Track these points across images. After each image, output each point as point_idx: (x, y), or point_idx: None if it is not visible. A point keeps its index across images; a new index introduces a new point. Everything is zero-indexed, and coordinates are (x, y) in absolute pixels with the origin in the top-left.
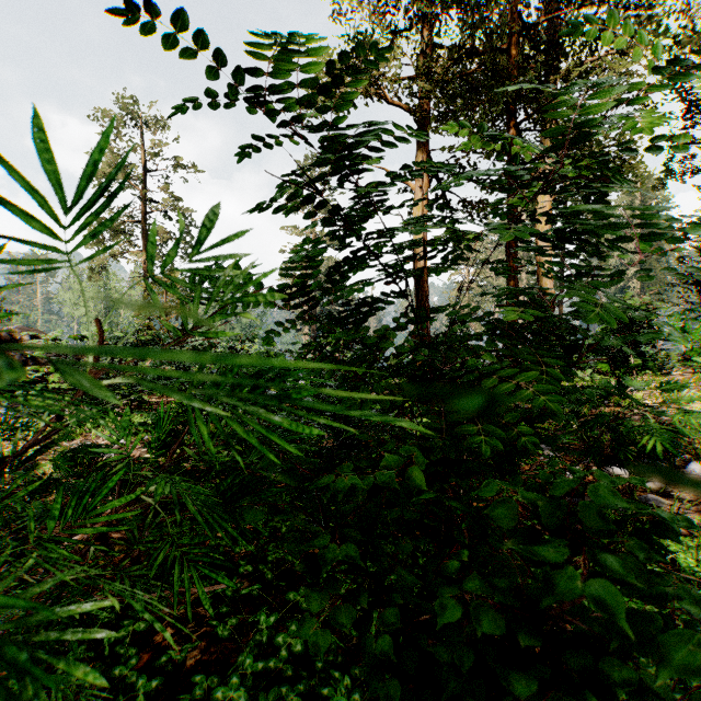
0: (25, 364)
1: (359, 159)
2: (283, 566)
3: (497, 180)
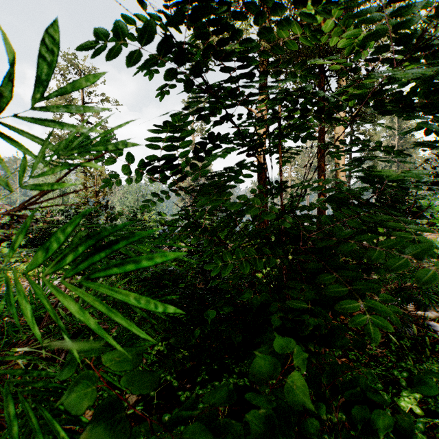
0: (3, 228)
1: (222, 28)
2: (164, 382)
3: (365, 38)
